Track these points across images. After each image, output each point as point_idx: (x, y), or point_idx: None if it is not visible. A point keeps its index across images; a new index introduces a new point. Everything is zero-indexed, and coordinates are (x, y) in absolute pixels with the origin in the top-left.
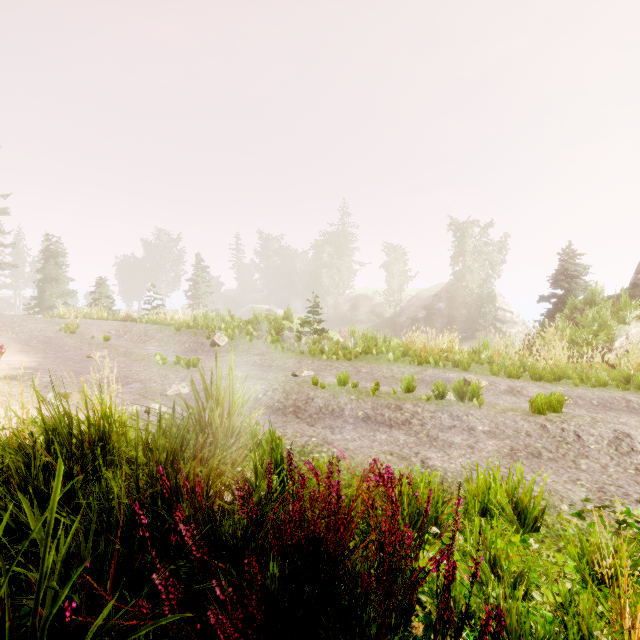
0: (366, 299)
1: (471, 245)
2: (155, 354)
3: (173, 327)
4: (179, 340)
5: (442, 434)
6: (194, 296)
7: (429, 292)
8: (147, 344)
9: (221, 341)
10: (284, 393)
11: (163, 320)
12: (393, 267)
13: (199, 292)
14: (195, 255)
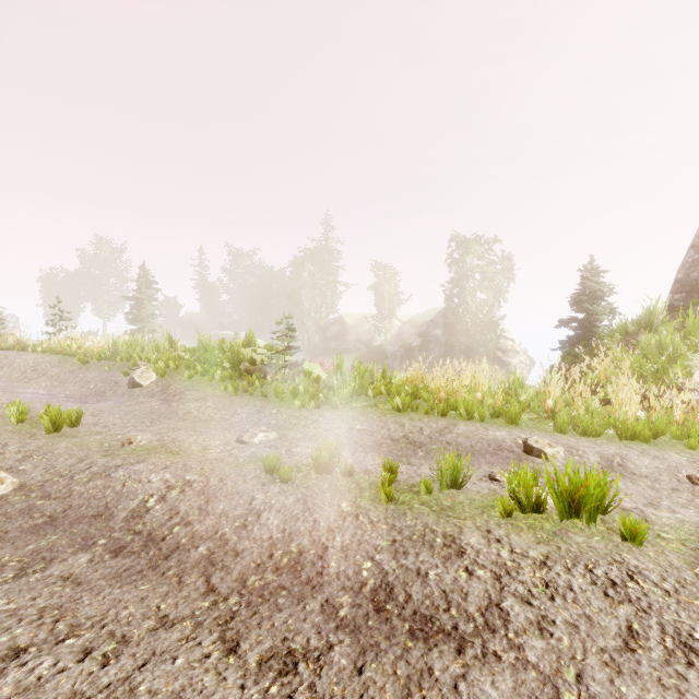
0: (353, 325)
1: (471, 264)
2: (11, 404)
3: (77, 358)
4: (83, 377)
5: (632, 693)
6: (136, 318)
7: (423, 317)
8: (31, 384)
9: (144, 379)
10: (202, 495)
11: (65, 348)
12: (383, 289)
13: (143, 313)
14: (139, 267)
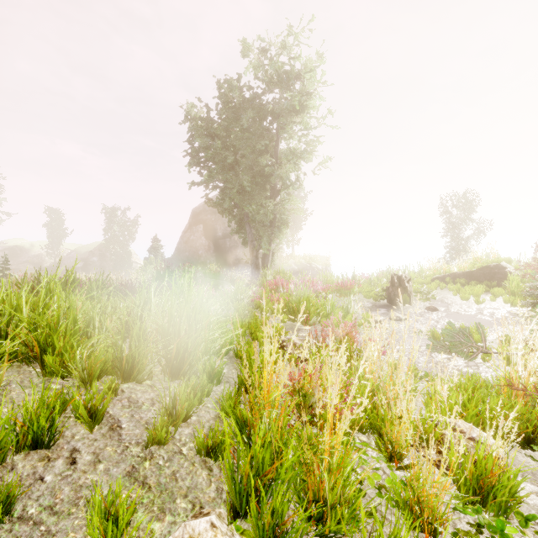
0: (23, 250)
1: (116, 222)
2: None
3: None
4: None
5: None
6: None
7: (86, 249)
8: None
9: None
10: None
11: None
12: (53, 226)
13: None
14: None
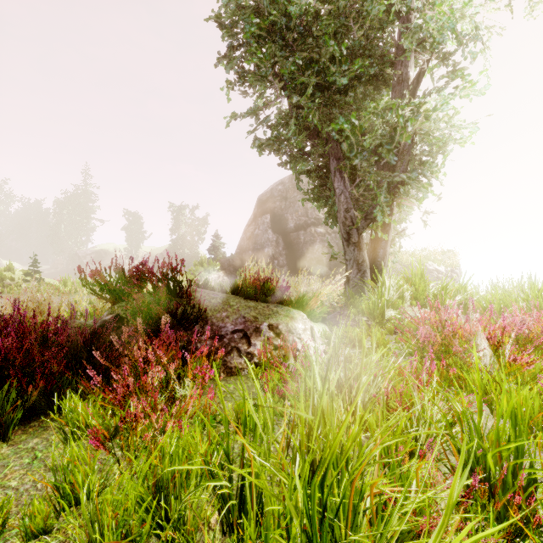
0: (107, 254)
1: (184, 221)
2: None
3: None
4: None
5: None
6: None
7: (159, 251)
8: None
9: None
10: None
11: None
12: (132, 229)
13: None
14: None
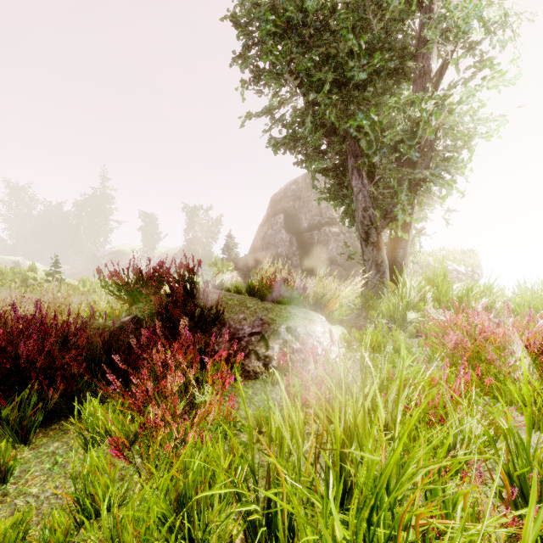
0: (124, 254)
1: (198, 222)
2: None
3: None
4: None
5: None
6: None
7: (173, 251)
8: None
9: None
10: None
11: None
12: (147, 230)
13: None
14: None
